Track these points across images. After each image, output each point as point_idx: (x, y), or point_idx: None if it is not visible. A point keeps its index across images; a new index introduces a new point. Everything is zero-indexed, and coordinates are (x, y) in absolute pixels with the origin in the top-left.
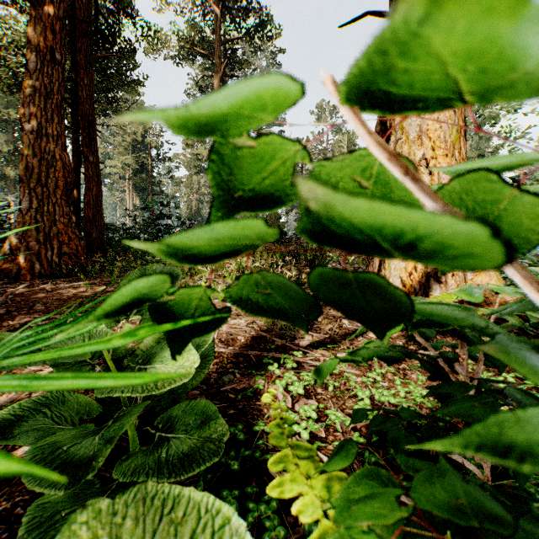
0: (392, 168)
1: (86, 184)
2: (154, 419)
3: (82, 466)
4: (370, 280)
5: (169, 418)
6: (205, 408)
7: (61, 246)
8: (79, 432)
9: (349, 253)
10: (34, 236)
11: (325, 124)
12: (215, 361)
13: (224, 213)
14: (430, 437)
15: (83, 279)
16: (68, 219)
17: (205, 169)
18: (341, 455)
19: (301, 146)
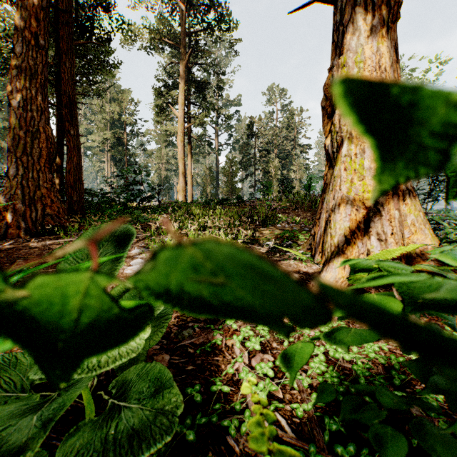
0: None
1: (67, 154)
2: (113, 377)
3: None
4: None
5: (124, 383)
6: (159, 373)
7: (44, 208)
8: (20, 406)
9: None
10: (21, 199)
11: None
12: (176, 315)
13: None
14: (424, 437)
15: (63, 237)
16: (51, 184)
17: (172, 143)
18: None
19: None
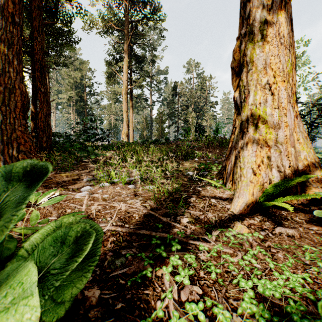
0: None
1: (39, 106)
2: None
3: None
4: None
5: None
6: None
7: (19, 146)
8: None
9: None
10: (0, 139)
11: None
12: (112, 239)
13: None
14: None
15: None
16: (24, 128)
17: (119, 100)
18: None
19: None
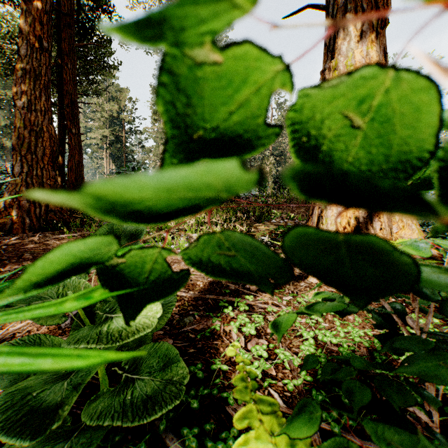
0: (440, 76)
1: (69, 152)
2: None
3: (50, 412)
4: (367, 244)
5: (135, 360)
6: (167, 350)
7: (47, 204)
8: (50, 376)
9: (345, 209)
10: (25, 196)
11: (323, 23)
12: (177, 304)
13: (180, 160)
14: (384, 389)
15: (66, 232)
16: (54, 181)
17: None
18: (304, 417)
19: (282, 65)
